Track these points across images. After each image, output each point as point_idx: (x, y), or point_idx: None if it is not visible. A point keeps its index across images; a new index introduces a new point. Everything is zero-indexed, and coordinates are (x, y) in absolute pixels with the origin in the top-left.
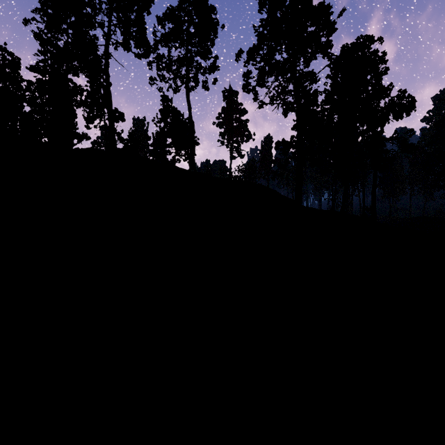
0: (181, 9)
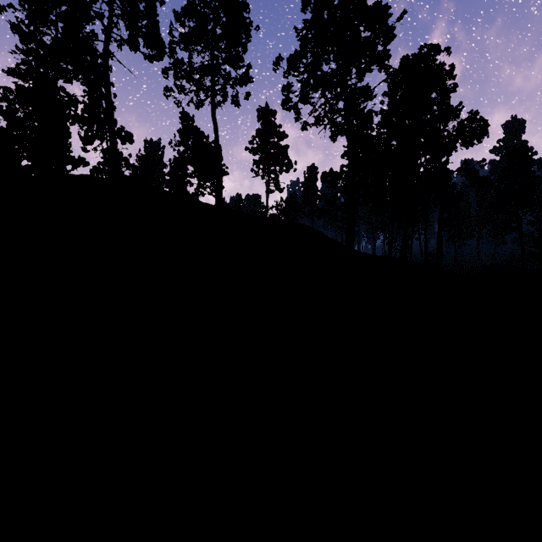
0: (205, 4)
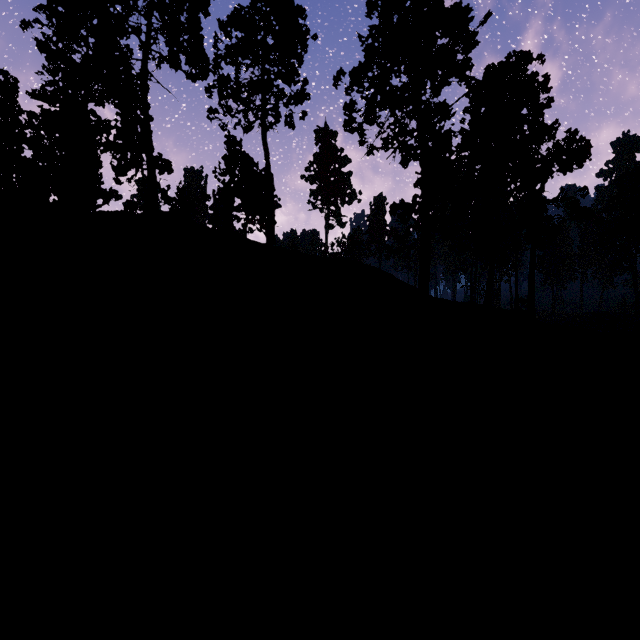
0: (254, 10)
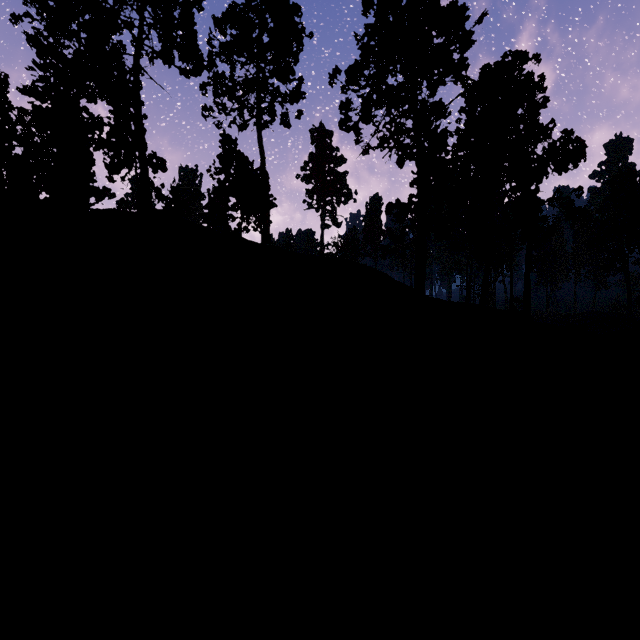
0: (249, 8)
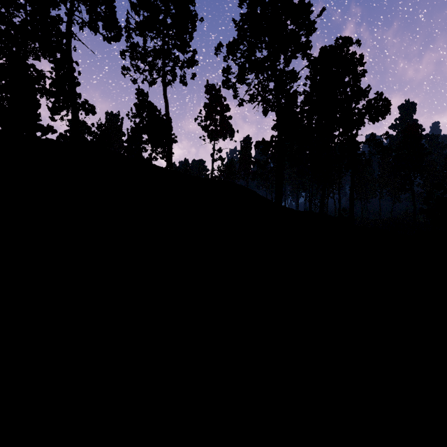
0: None
